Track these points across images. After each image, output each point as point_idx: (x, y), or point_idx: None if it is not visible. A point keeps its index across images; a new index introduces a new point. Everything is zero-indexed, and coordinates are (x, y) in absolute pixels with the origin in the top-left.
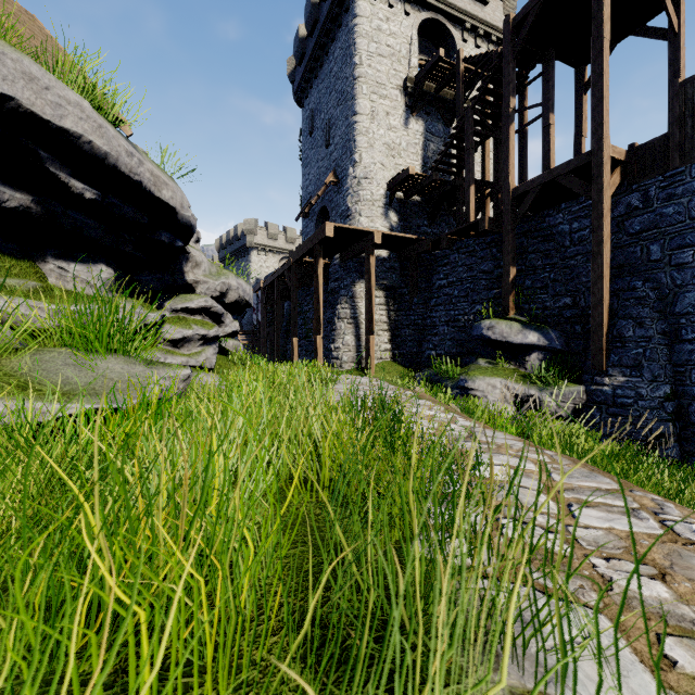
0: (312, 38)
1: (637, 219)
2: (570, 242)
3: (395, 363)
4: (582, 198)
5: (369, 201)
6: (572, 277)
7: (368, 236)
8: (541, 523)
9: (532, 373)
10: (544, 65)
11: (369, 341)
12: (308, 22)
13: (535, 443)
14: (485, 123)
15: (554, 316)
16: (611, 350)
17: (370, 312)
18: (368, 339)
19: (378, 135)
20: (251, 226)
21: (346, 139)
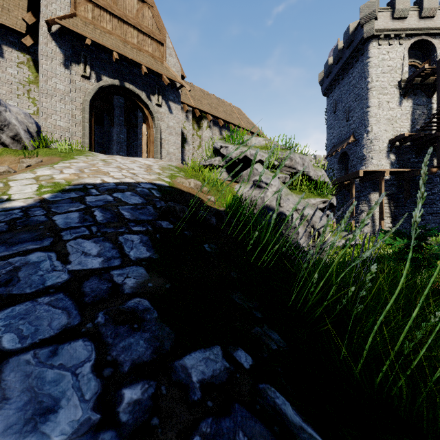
0: (336, 65)
1: None
2: None
3: None
4: None
5: (377, 151)
6: None
7: (380, 172)
8: None
9: None
10: None
11: (381, 223)
12: (335, 59)
13: None
14: None
15: None
16: None
17: (381, 209)
18: (380, 222)
19: (382, 115)
20: None
21: (362, 119)
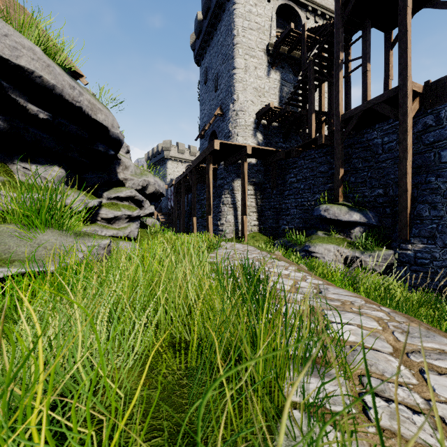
0: (206, 20)
1: (431, 134)
2: (382, 151)
3: (261, 234)
4: (391, 120)
5: (243, 126)
6: (384, 175)
7: (243, 149)
8: (404, 400)
9: (356, 241)
10: (363, 30)
11: (243, 219)
12: (203, 9)
13: (362, 293)
14: (322, 71)
15: (371, 202)
16: (413, 225)
17: (244, 199)
18: (243, 218)
19: (249, 82)
20: (167, 145)
21: (228, 85)
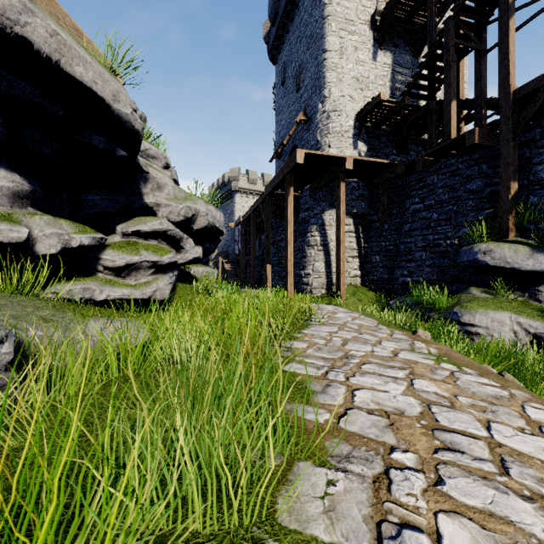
0: None
1: None
2: None
3: (365, 289)
4: None
5: (338, 132)
6: None
7: (339, 163)
8: None
9: None
10: None
11: (340, 267)
12: None
13: None
14: (468, 34)
15: None
16: None
17: (341, 238)
18: (339, 265)
19: (347, 69)
20: (235, 173)
21: (316, 78)
